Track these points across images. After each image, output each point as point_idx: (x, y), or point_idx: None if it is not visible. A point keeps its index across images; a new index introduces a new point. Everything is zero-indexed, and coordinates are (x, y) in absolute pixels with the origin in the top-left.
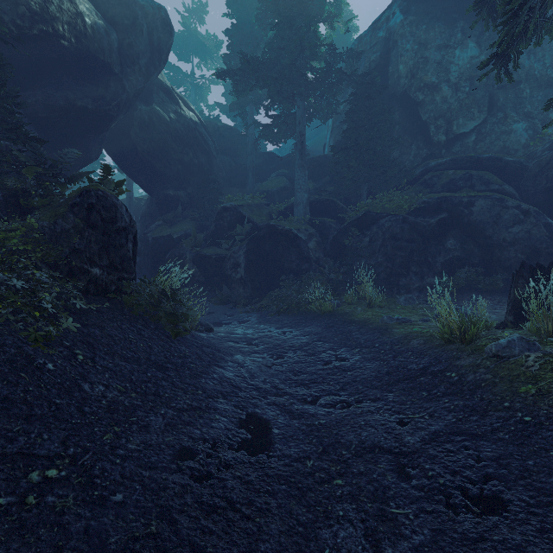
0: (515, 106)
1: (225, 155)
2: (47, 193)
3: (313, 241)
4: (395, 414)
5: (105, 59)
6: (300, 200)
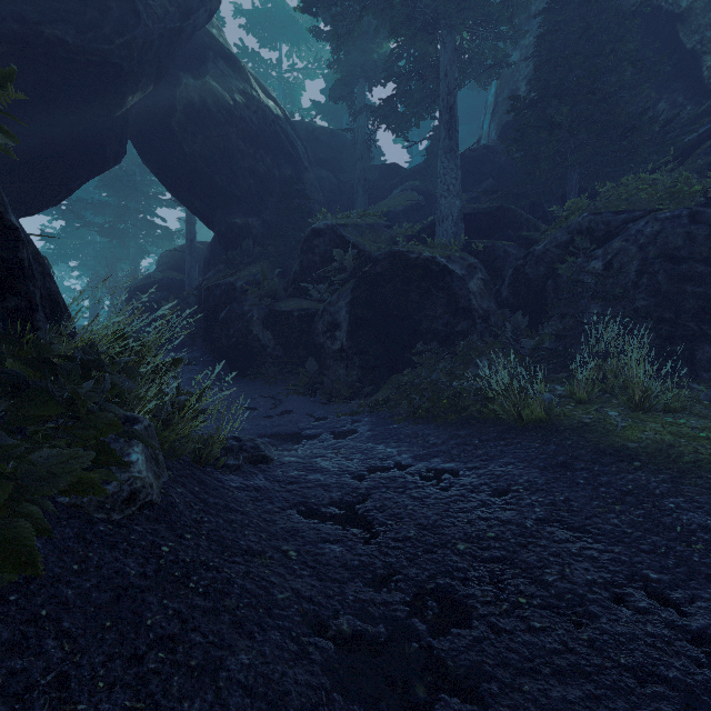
0: None
1: (322, 170)
2: None
3: (476, 279)
4: None
5: None
6: (447, 212)
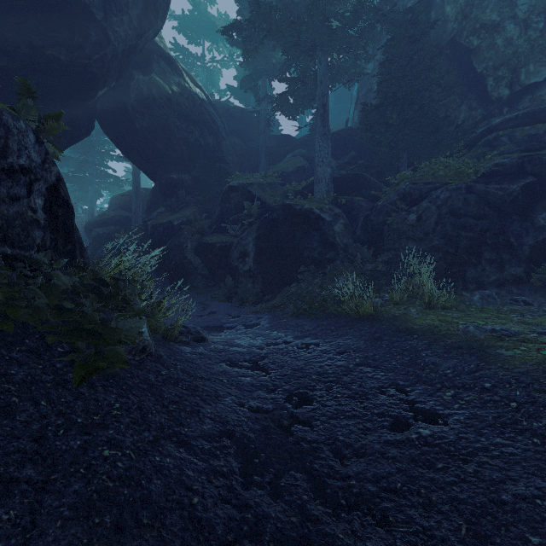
0: None
1: (235, 138)
2: None
3: (339, 223)
4: None
5: None
6: (321, 176)
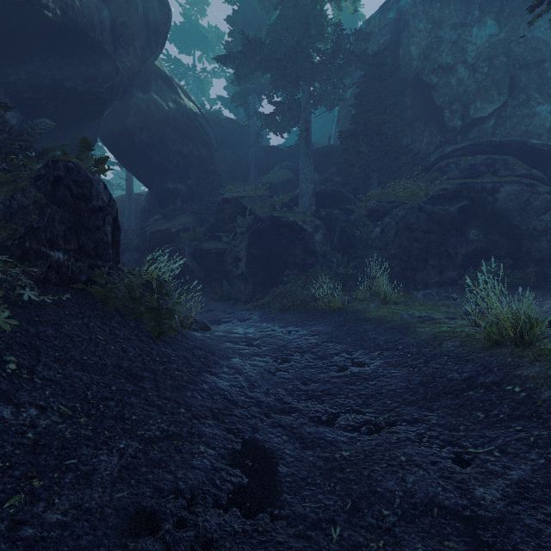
0: (539, 87)
1: (226, 149)
2: (14, 169)
3: (319, 233)
4: (446, 445)
5: (96, 36)
6: (305, 191)
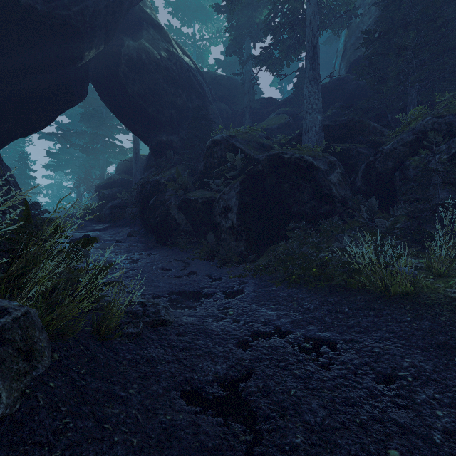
0: None
1: (221, 104)
2: None
3: (335, 172)
4: None
5: None
6: (311, 124)
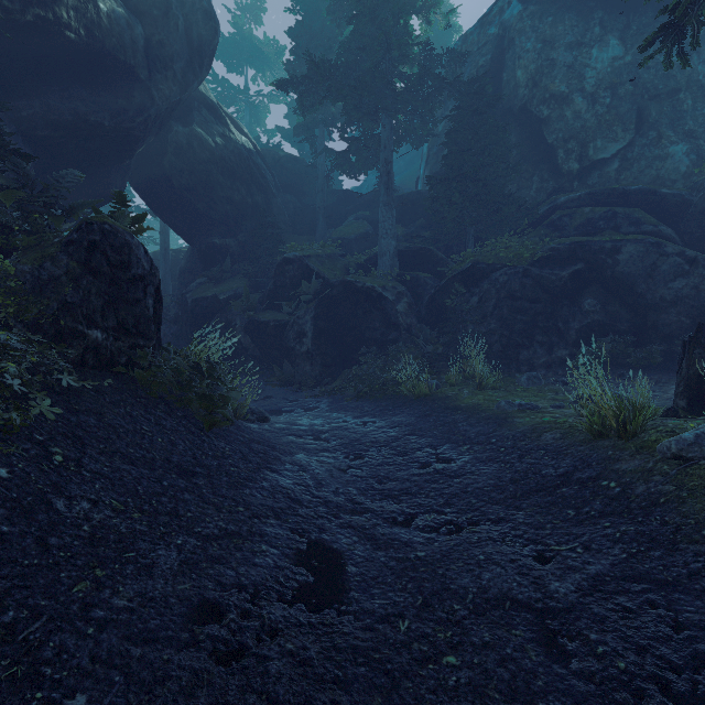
0: (672, 123)
1: (287, 194)
2: (37, 230)
3: (403, 302)
4: (529, 544)
5: (127, 59)
6: (385, 249)
